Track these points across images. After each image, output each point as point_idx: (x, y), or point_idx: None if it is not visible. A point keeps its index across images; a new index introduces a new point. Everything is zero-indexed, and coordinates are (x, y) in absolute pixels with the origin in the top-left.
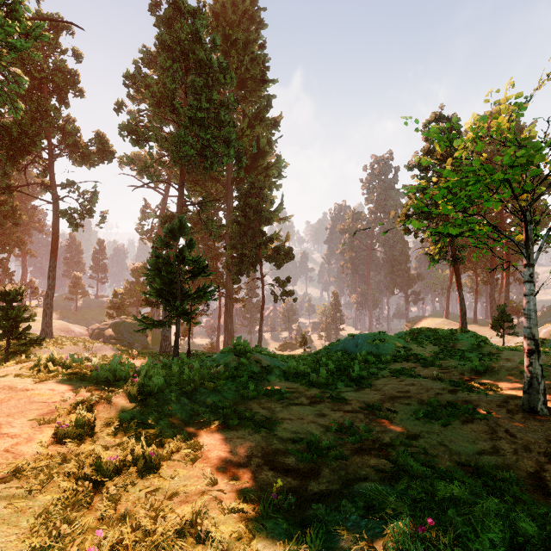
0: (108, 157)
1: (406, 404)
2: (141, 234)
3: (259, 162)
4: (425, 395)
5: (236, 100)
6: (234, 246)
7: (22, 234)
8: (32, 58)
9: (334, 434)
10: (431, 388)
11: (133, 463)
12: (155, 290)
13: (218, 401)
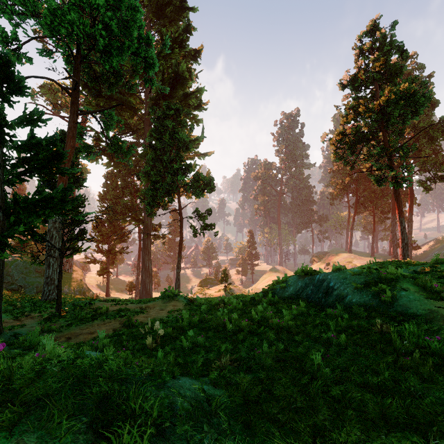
0: None
1: None
2: None
3: (178, 89)
4: None
5: None
6: (149, 175)
7: None
8: None
9: None
10: None
11: None
12: None
13: None
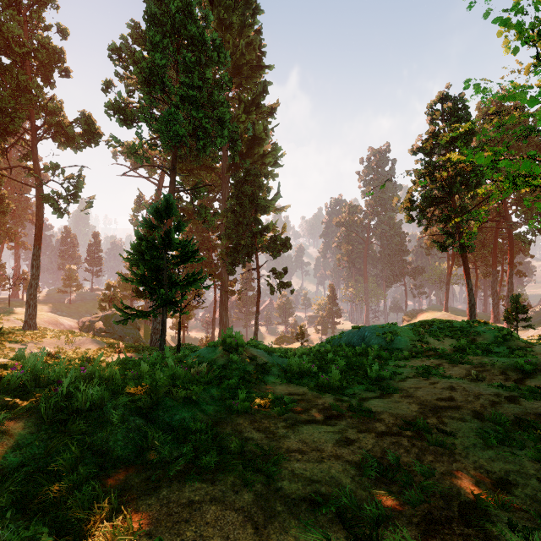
0: (94, 139)
1: (459, 419)
2: (135, 225)
3: (255, 149)
4: (478, 405)
5: (230, 80)
6: (229, 236)
7: (15, 226)
8: (11, 30)
9: (375, 482)
10: (480, 394)
11: None
12: (138, 276)
13: (190, 420)
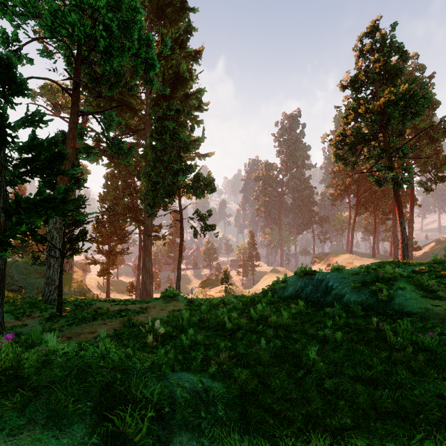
0: None
1: None
2: None
3: (179, 90)
4: None
5: None
6: (149, 176)
7: None
8: None
9: None
10: None
11: None
12: None
13: None
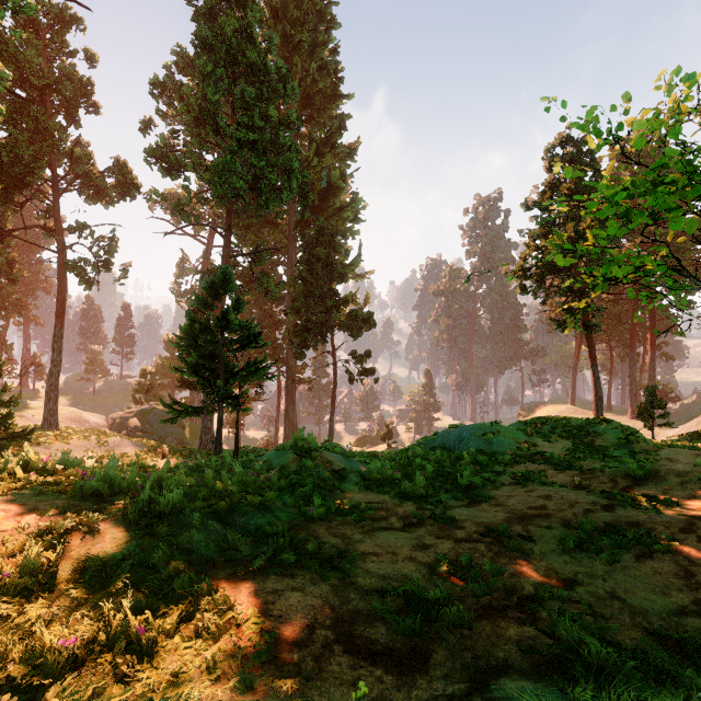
0: (130, 192)
1: (545, 527)
2: (177, 296)
3: (330, 201)
4: (570, 513)
5: (299, 117)
6: (297, 310)
7: (24, 296)
8: (29, 59)
9: (445, 580)
10: (577, 502)
11: (108, 646)
12: (189, 365)
13: (266, 525)
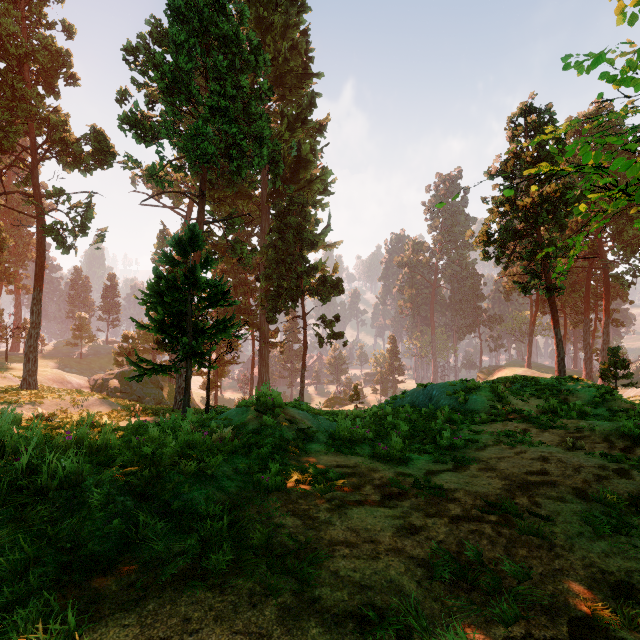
0: (107, 160)
1: (557, 498)
2: (158, 265)
3: (301, 174)
4: (580, 480)
5: (270, 88)
6: (269, 277)
7: (15, 266)
8: (6, 27)
9: (450, 588)
10: (581, 466)
11: None
12: (156, 323)
13: (201, 501)
